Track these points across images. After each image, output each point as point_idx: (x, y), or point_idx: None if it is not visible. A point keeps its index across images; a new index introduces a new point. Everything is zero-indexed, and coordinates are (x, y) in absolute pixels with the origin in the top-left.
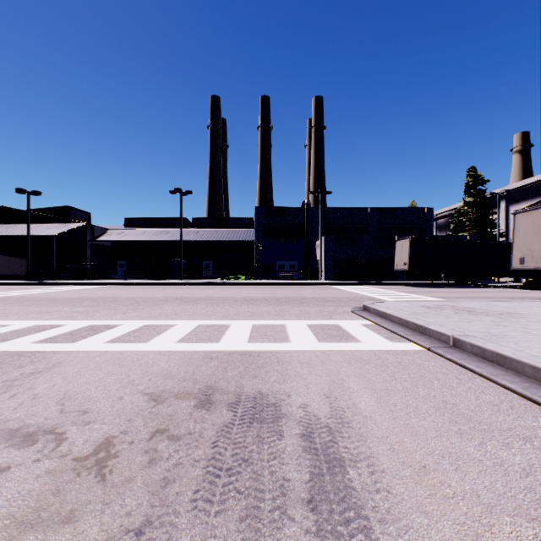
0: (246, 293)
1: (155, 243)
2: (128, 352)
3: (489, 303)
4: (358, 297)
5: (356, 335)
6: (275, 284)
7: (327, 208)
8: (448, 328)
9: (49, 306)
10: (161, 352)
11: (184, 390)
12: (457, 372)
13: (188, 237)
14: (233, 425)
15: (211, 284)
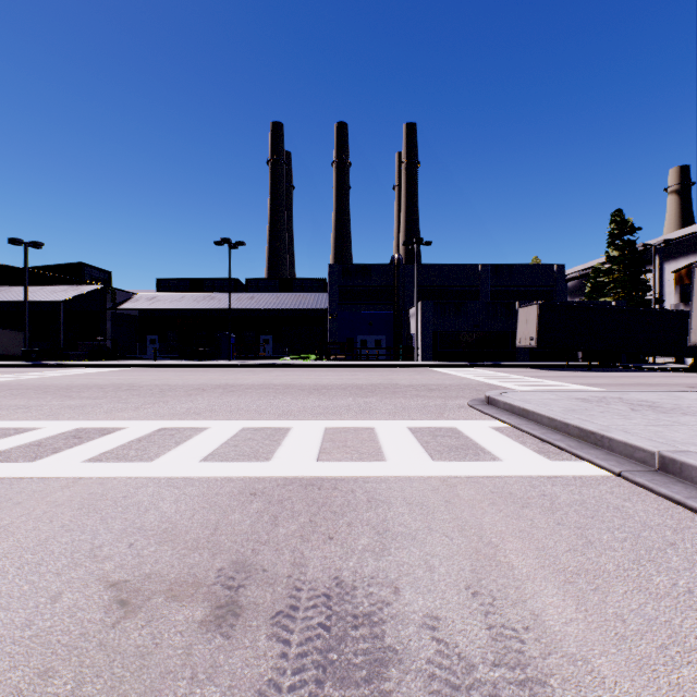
0: (316, 379)
1: (197, 311)
2: (114, 479)
3: (671, 394)
4: (473, 385)
5: (488, 446)
6: (355, 366)
7: (424, 265)
8: (643, 437)
9: (33, 397)
10: (171, 479)
11: (189, 575)
12: (696, 526)
13: (239, 304)
14: (278, 693)
15: (270, 366)
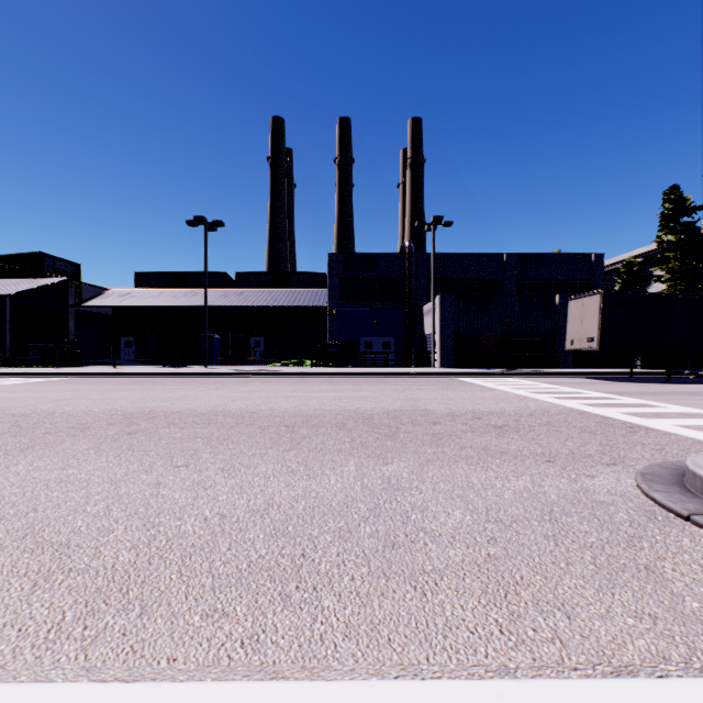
0: (301, 398)
1: (179, 309)
2: None
3: None
4: (557, 414)
5: None
6: (359, 374)
7: (440, 254)
8: None
9: None
10: None
11: None
12: None
13: (225, 301)
14: None
15: (250, 374)
